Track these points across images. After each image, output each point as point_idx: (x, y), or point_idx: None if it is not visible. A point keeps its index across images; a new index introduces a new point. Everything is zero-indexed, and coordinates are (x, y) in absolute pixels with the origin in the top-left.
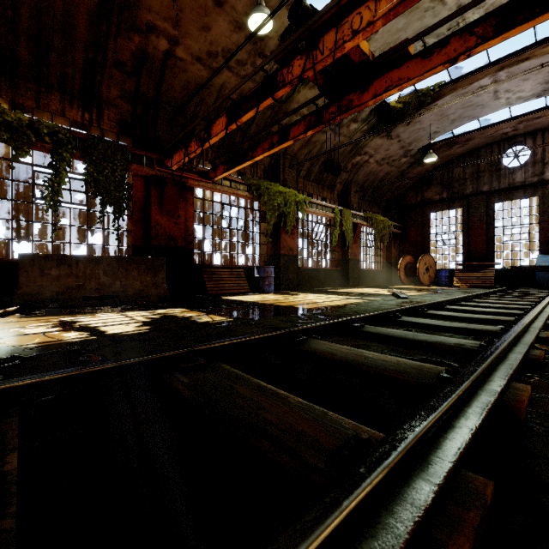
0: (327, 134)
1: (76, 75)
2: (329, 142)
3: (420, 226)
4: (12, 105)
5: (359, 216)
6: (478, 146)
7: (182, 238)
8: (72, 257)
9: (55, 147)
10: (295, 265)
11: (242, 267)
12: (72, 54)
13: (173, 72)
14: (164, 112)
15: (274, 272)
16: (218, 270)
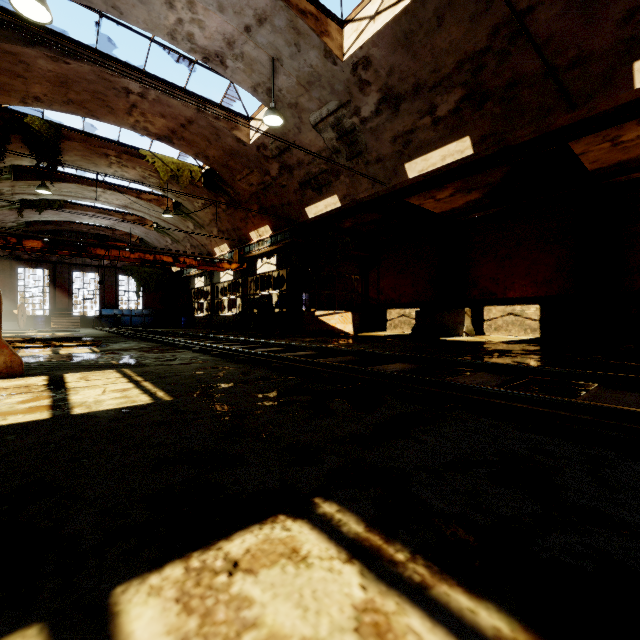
0: None
1: None
2: None
3: (9, 277)
4: None
5: None
6: (63, 229)
7: None
8: None
9: None
10: None
11: None
12: None
13: None
14: None
15: None
16: None
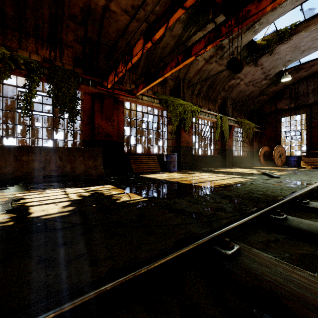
0: (212, 64)
1: (45, 25)
2: (214, 70)
3: (274, 126)
4: (2, 47)
5: (233, 120)
6: None
7: (115, 135)
8: (37, 148)
9: (28, 73)
10: (190, 153)
11: (155, 154)
12: (41, 10)
13: (109, 22)
14: (103, 51)
15: (177, 158)
16: (139, 156)
